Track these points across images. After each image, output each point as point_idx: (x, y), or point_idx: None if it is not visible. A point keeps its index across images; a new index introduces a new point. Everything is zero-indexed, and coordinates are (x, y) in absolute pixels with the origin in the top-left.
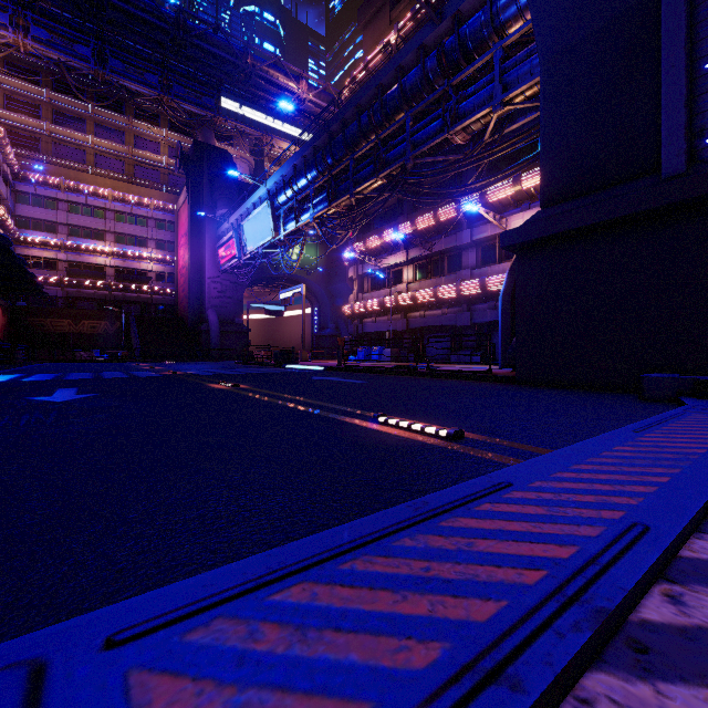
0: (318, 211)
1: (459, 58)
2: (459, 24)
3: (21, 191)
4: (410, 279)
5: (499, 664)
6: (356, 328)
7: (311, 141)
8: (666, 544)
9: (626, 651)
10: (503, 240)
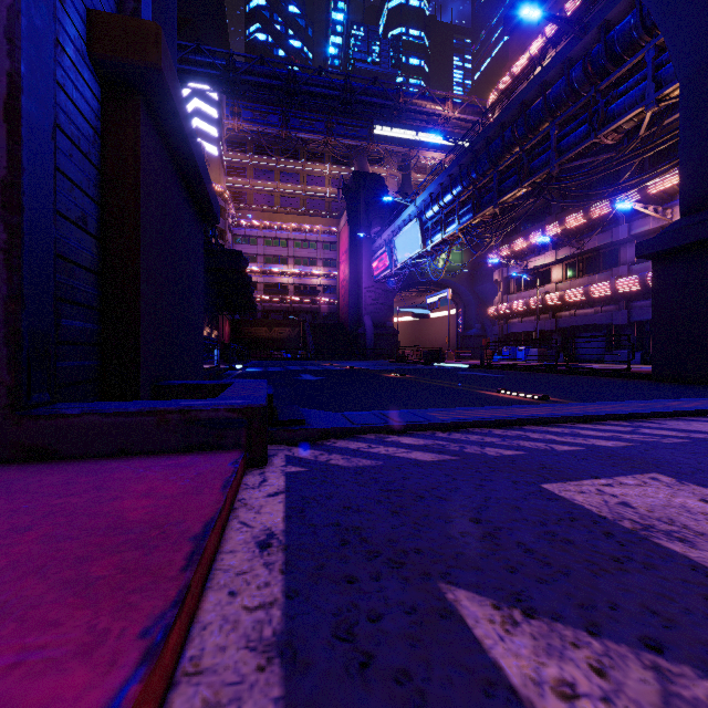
0: (462, 223)
1: (606, 64)
2: (607, 30)
3: (236, 235)
4: (560, 278)
5: (503, 418)
6: (501, 328)
7: (456, 160)
8: (584, 415)
9: (543, 425)
10: (637, 250)
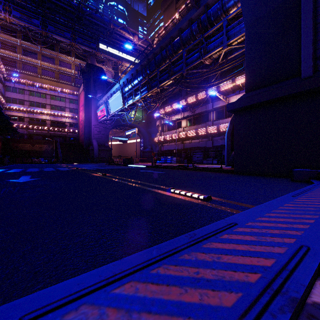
0: (143, 95)
1: (207, 24)
2: (207, 9)
3: (7, 86)
4: (185, 125)
5: None
6: (160, 148)
7: (139, 62)
8: None
9: None
10: (228, 107)
